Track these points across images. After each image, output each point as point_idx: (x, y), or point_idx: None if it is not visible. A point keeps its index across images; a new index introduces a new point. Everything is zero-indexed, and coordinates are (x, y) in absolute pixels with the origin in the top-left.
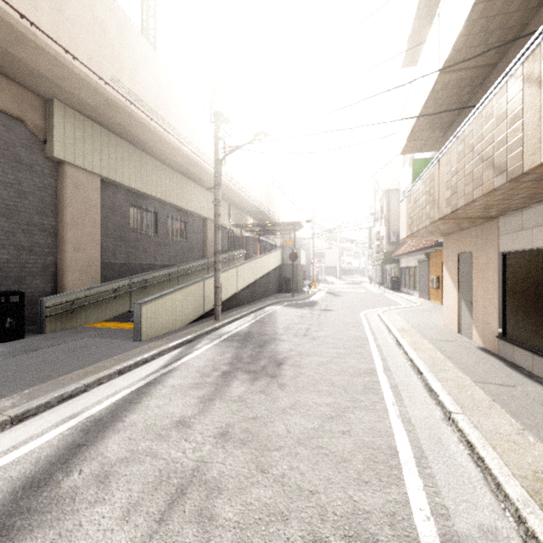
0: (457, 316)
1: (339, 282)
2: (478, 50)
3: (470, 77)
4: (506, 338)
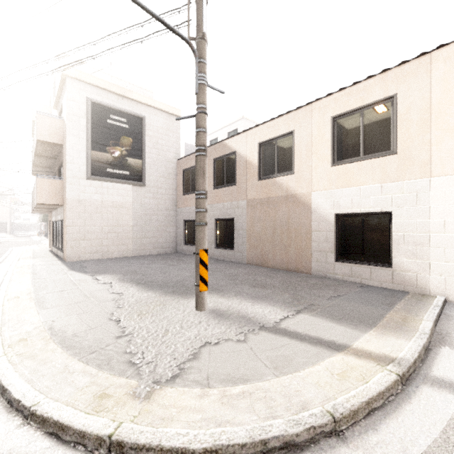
0: (50, 242)
1: (9, 236)
2: (42, 165)
3: (45, 168)
4: (53, 245)
